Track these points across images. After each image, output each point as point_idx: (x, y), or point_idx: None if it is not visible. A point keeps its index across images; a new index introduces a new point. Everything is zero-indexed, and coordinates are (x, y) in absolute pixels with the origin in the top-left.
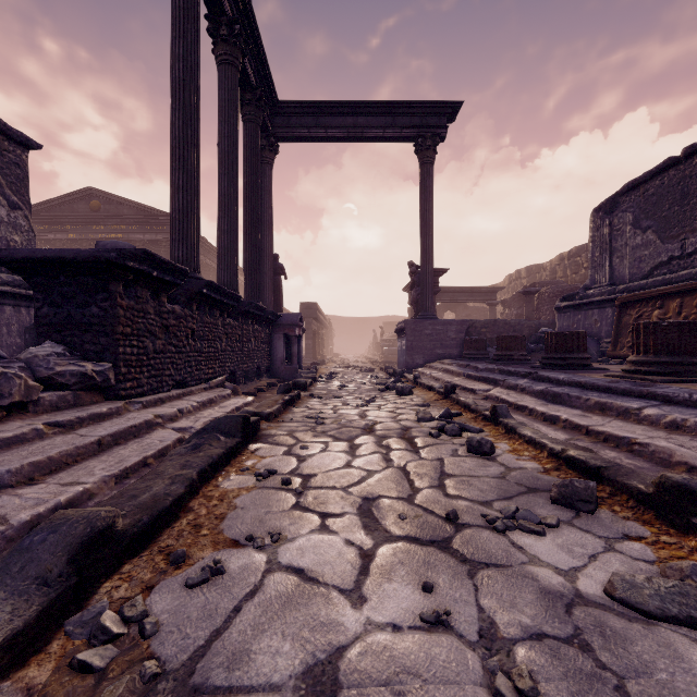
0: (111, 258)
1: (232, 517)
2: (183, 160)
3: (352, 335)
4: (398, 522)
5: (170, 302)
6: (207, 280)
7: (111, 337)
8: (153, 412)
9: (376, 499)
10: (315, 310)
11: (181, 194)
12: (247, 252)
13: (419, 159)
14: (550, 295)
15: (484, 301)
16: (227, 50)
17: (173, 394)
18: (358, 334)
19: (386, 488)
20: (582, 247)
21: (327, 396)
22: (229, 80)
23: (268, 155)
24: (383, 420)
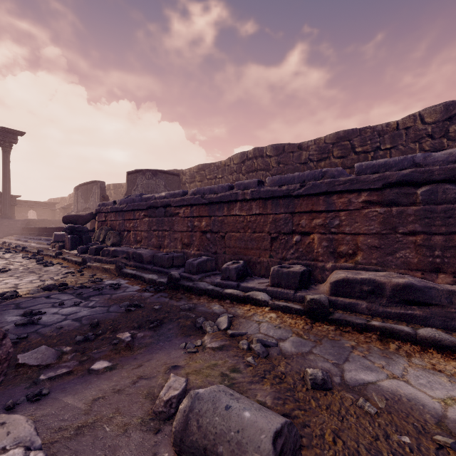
0: None
1: None
2: None
3: None
4: None
5: None
6: None
7: None
8: None
9: None
10: None
11: None
12: None
13: (2, 149)
14: None
15: (49, 208)
16: None
17: None
18: None
19: None
20: None
21: None
22: None
23: None
24: None
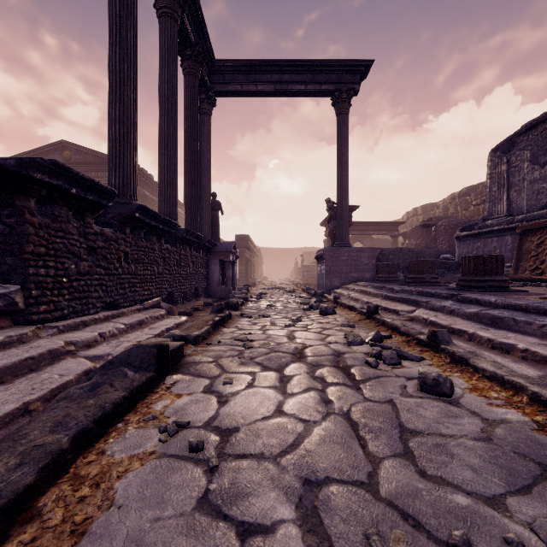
0: (8, 166)
1: (97, 533)
2: (119, 92)
3: (277, 263)
4: None
5: (103, 225)
6: (139, 204)
7: (19, 256)
8: (66, 338)
9: (322, 484)
10: (247, 241)
11: (117, 124)
12: (187, 188)
13: (336, 110)
14: (446, 227)
15: (388, 233)
16: (166, 3)
17: (100, 317)
18: (283, 262)
19: (333, 460)
20: (471, 188)
21: (256, 316)
22: (168, 30)
23: (206, 107)
24: (313, 343)
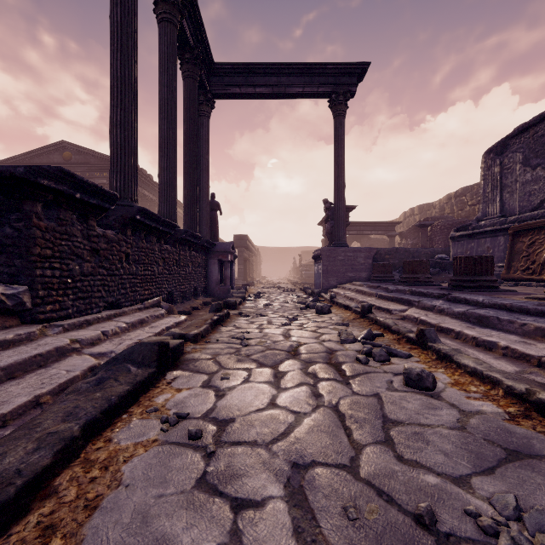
0: (18, 173)
1: (107, 507)
2: (121, 98)
3: (276, 262)
4: (345, 526)
5: (105, 227)
6: (140, 207)
7: (27, 258)
8: (72, 336)
9: (308, 467)
10: (246, 241)
11: (119, 129)
12: (186, 189)
13: (333, 112)
14: (441, 228)
15: (384, 233)
16: (166, 9)
17: (103, 316)
18: (281, 261)
19: (320, 446)
20: (467, 188)
21: (254, 315)
22: (168, 35)
23: (205, 109)
24: (307, 341)
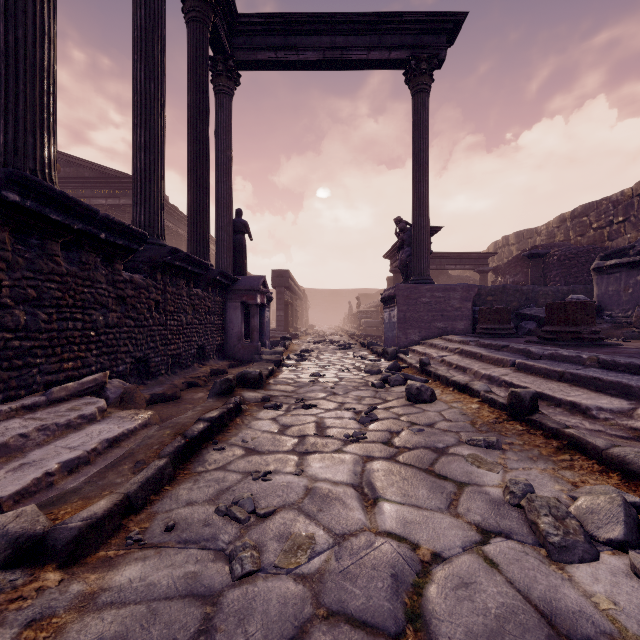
0: None
1: None
2: None
3: (327, 307)
4: None
5: None
6: (12, 170)
7: None
8: None
9: None
10: (287, 279)
11: (2, 22)
12: (191, 193)
13: (412, 88)
14: (561, 258)
15: (474, 267)
16: None
17: None
18: (333, 306)
19: None
20: (590, 205)
21: (290, 402)
22: None
23: (226, 83)
24: (438, 542)
